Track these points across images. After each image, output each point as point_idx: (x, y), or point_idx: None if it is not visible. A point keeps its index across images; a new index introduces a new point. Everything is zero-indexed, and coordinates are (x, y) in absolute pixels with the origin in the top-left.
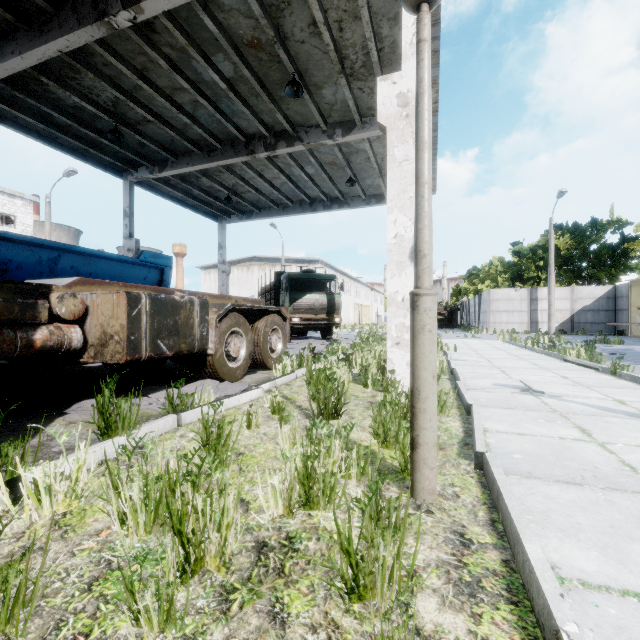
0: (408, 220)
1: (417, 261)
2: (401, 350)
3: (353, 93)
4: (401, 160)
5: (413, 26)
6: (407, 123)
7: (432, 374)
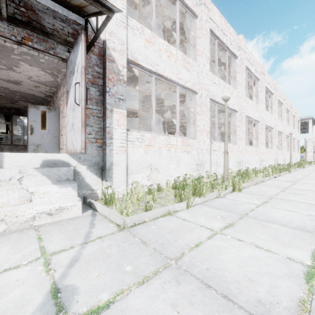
0: (313, 150)
1: (313, 155)
2: (312, 159)
3: (303, 127)
4: (312, 145)
5: (313, 136)
6: (313, 143)
7: (314, 159)
